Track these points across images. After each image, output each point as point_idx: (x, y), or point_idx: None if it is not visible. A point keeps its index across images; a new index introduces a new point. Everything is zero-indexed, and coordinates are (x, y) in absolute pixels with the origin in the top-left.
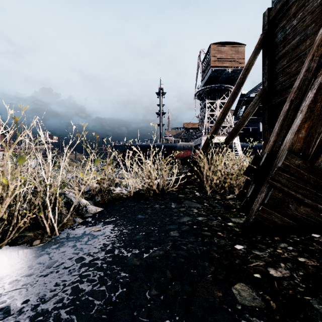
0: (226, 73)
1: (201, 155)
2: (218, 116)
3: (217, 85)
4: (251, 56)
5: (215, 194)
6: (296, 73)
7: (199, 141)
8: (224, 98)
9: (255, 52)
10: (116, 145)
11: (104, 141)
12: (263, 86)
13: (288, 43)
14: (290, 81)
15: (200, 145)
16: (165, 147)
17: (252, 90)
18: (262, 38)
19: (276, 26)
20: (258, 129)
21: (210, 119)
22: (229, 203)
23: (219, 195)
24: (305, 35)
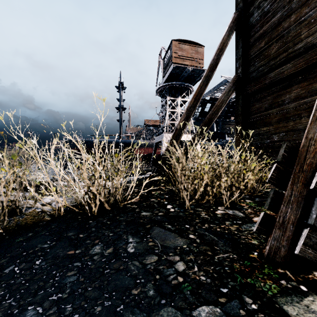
0: (187, 71)
1: (177, 148)
2: (189, 103)
3: (178, 83)
4: (225, 35)
5: (196, 207)
6: (277, 56)
7: (160, 138)
8: (184, 97)
9: (230, 31)
10: (69, 141)
11: (1, 118)
12: (237, 73)
13: (267, 22)
14: (269, 65)
15: (162, 142)
16: (125, 143)
17: (207, 93)
18: (236, 16)
19: (252, 4)
20: (213, 129)
21: (171, 117)
22: (231, 230)
23: (203, 209)
24: (289, 10)
